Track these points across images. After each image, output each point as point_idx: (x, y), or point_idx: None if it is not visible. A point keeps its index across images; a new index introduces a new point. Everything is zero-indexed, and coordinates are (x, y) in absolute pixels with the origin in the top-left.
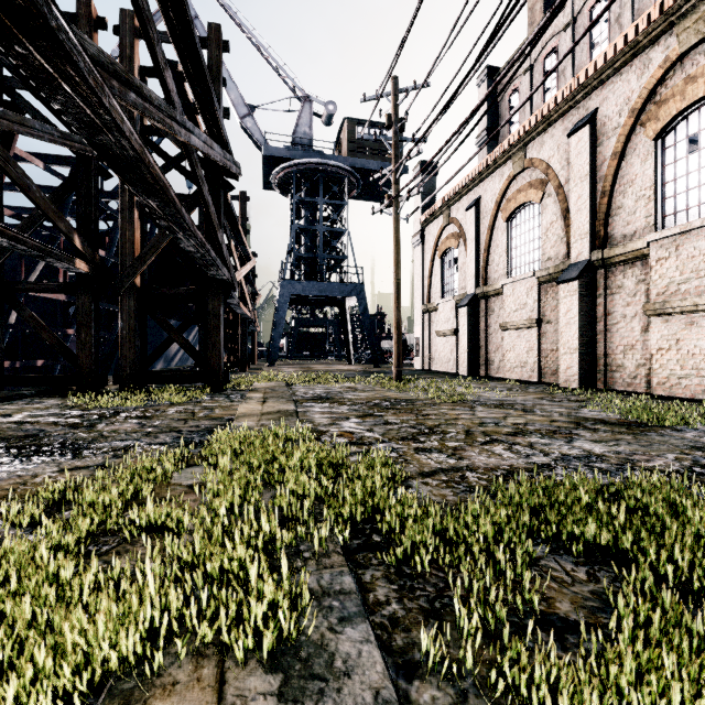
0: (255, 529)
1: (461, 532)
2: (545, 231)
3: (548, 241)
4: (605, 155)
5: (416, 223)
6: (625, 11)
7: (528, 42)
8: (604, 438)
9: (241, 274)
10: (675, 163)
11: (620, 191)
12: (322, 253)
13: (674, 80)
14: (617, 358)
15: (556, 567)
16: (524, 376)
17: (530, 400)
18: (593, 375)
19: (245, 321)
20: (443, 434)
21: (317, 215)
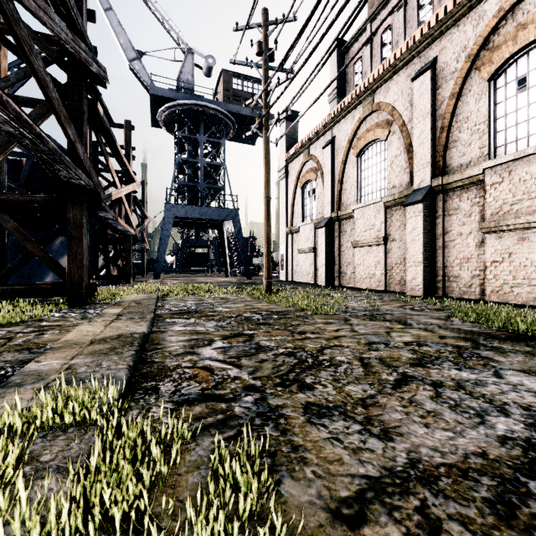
0: None
1: None
2: (391, 164)
3: (392, 172)
4: (444, 96)
5: (282, 160)
6: None
7: None
8: (529, 366)
9: (121, 193)
10: (506, 101)
11: (457, 126)
12: (202, 183)
13: (506, 28)
14: (454, 270)
15: None
16: (373, 285)
17: (394, 309)
18: (433, 284)
19: (129, 237)
20: (333, 367)
21: (199, 150)
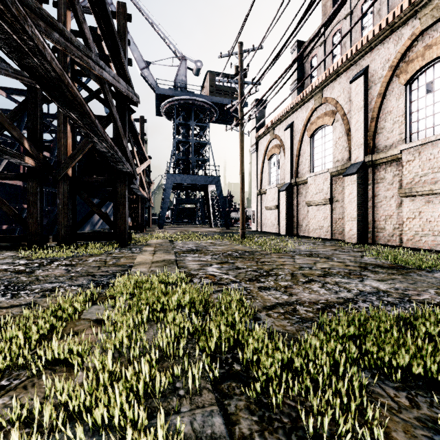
0: (137, 371)
1: (304, 363)
2: (335, 143)
3: (336, 150)
4: (373, 95)
5: (253, 138)
6: (383, 7)
7: (333, 10)
8: (383, 278)
9: (140, 169)
10: (418, 100)
11: (383, 117)
12: (193, 157)
13: (417, 48)
14: (381, 224)
15: (382, 393)
16: (322, 235)
17: (328, 251)
18: (365, 234)
19: (143, 199)
20: (276, 276)
21: (190, 132)
